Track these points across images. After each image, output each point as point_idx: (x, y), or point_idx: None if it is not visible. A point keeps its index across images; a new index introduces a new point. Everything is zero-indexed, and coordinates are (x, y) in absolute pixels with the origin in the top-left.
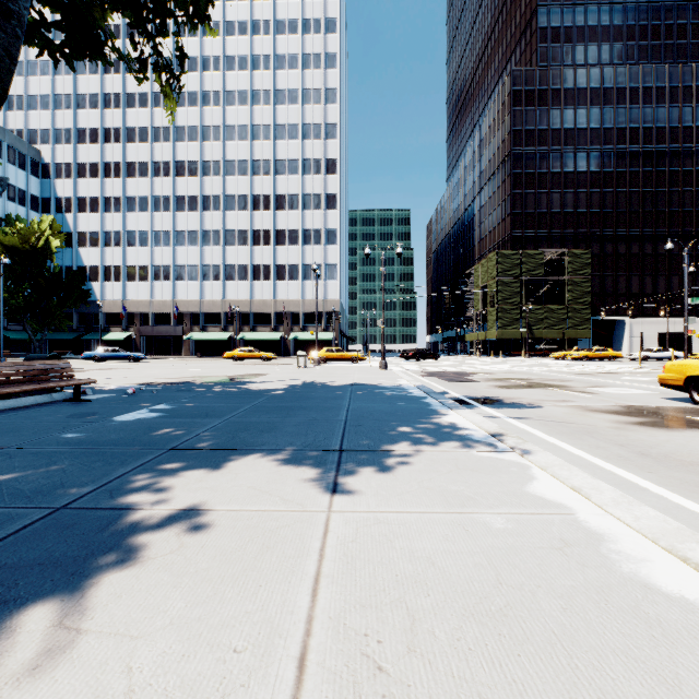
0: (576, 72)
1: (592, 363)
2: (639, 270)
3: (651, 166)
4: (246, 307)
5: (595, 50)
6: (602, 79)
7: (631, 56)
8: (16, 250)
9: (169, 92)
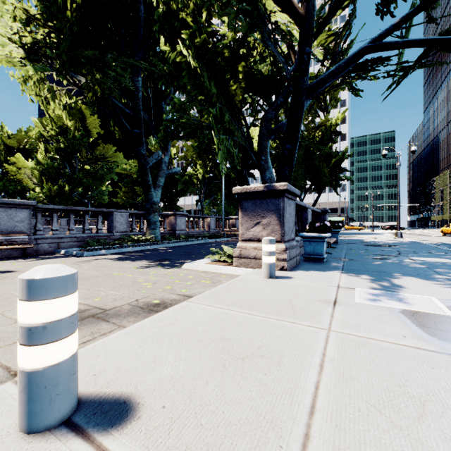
0: None
1: None
2: None
3: None
4: None
5: None
6: None
7: None
8: None
9: None
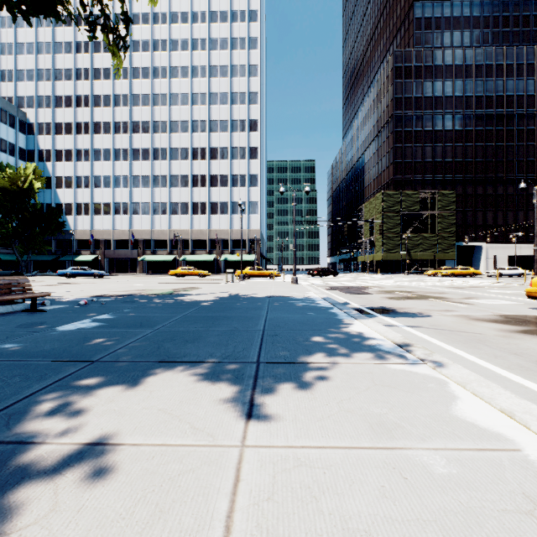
0: (444, 52)
1: (458, 278)
2: (493, 206)
3: (502, 126)
4: (187, 235)
5: (459, 36)
6: (464, 58)
7: (487, 40)
8: (6, 190)
9: (116, 51)
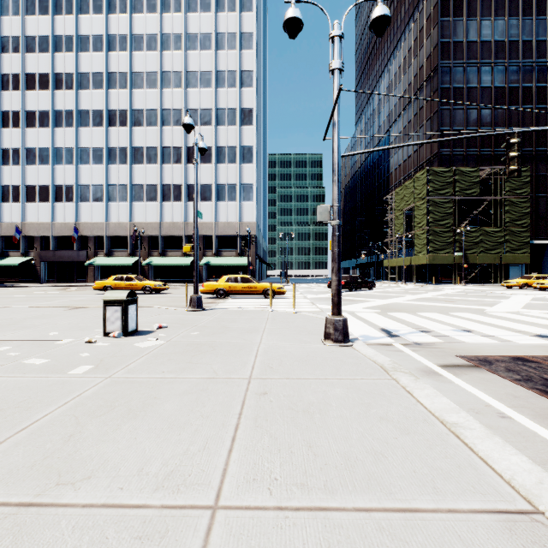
0: None
1: None
2: None
3: None
4: (155, 230)
5: None
6: None
7: None
8: None
9: None
